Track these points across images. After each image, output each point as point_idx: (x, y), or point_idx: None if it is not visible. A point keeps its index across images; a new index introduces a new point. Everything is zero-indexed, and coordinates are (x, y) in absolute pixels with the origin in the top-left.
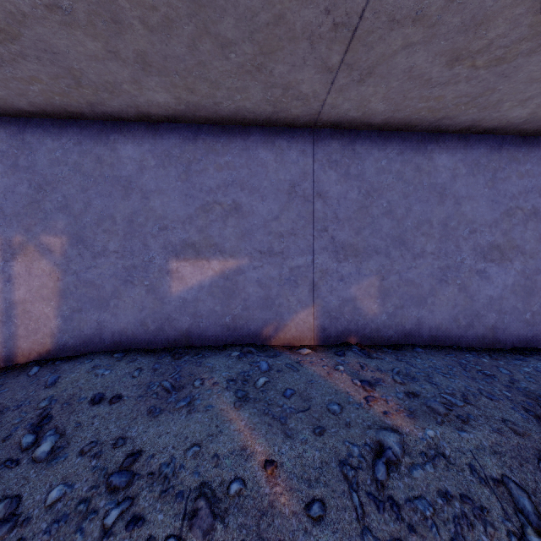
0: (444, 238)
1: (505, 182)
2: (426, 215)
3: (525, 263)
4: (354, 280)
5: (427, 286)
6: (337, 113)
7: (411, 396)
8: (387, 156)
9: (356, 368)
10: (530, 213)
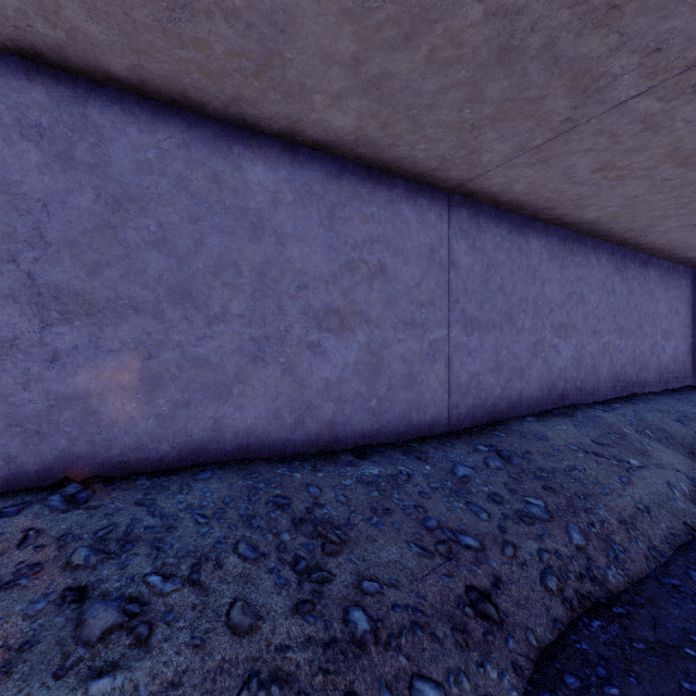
0: (260, 294)
1: (346, 223)
2: (231, 254)
3: (370, 334)
4: (85, 359)
5: (232, 368)
6: (3, 14)
7: (68, 600)
8: (158, 145)
9: (5, 545)
10: (376, 269)
